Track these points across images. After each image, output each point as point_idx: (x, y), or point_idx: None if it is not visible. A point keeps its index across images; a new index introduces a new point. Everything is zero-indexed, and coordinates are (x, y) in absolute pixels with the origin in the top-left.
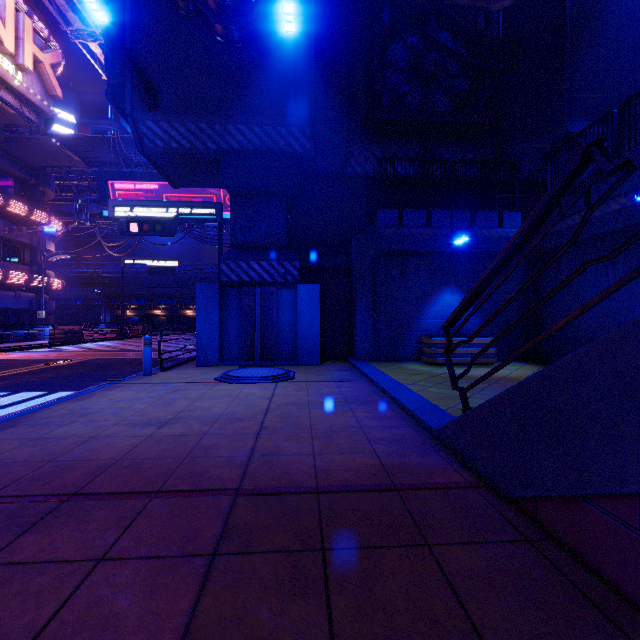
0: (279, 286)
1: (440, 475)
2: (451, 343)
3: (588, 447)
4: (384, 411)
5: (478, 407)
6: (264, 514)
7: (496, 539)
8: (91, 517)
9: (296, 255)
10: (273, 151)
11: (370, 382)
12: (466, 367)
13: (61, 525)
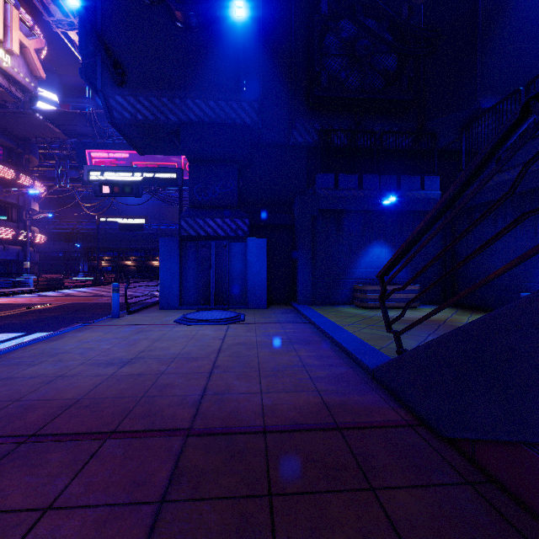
0: (231, 240)
1: (379, 413)
2: (385, 290)
3: (533, 395)
4: (324, 350)
5: (414, 350)
6: (213, 456)
7: (438, 482)
8: (45, 460)
9: (246, 213)
10: (226, 123)
11: (311, 324)
12: (393, 310)
13: (14, 469)
